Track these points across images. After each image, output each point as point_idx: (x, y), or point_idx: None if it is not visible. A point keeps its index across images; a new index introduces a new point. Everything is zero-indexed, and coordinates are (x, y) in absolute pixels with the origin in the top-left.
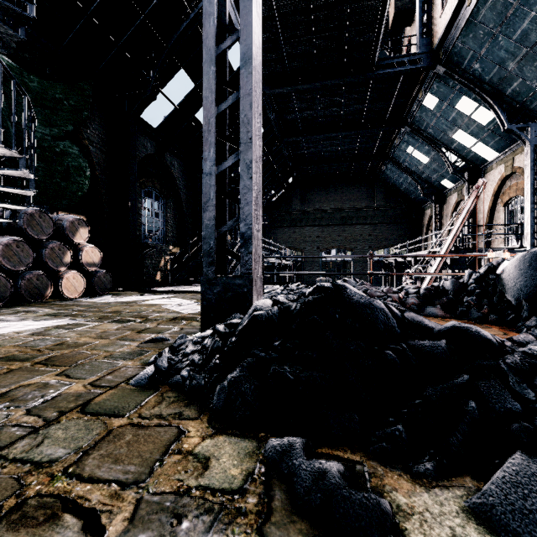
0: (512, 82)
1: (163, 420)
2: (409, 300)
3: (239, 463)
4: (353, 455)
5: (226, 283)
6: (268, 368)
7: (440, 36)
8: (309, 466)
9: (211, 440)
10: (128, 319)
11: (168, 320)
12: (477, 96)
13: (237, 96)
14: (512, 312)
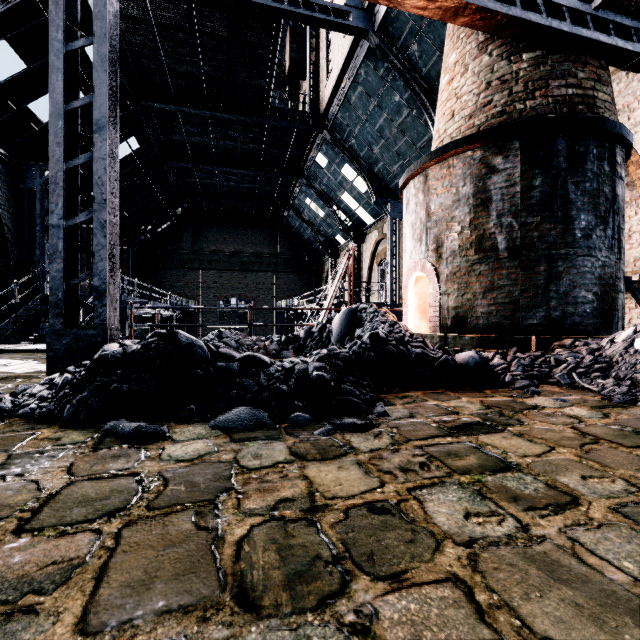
0: (377, 163)
1: (17, 432)
2: (272, 347)
3: (84, 436)
4: (162, 423)
5: (77, 333)
6: (110, 387)
7: (325, 105)
8: (128, 424)
9: (62, 433)
10: None
11: None
12: (355, 167)
13: (90, 156)
14: None
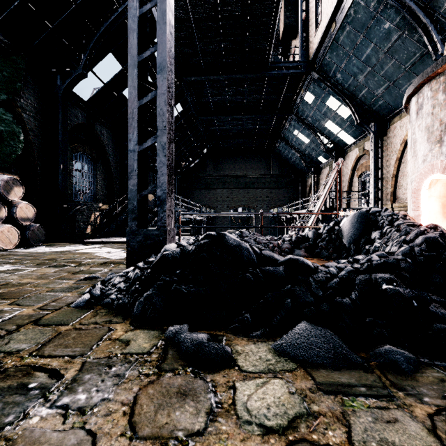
0: (361, 90)
1: (98, 325)
2: (285, 246)
3: (149, 341)
4: (219, 332)
5: (146, 233)
6: (171, 287)
7: (315, 51)
8: (190, 336)
9: (131, 332)
10: (64, 264)
11: (99, 264)
12: (339, 98)
13: (154, 93)
14: (345, 252)
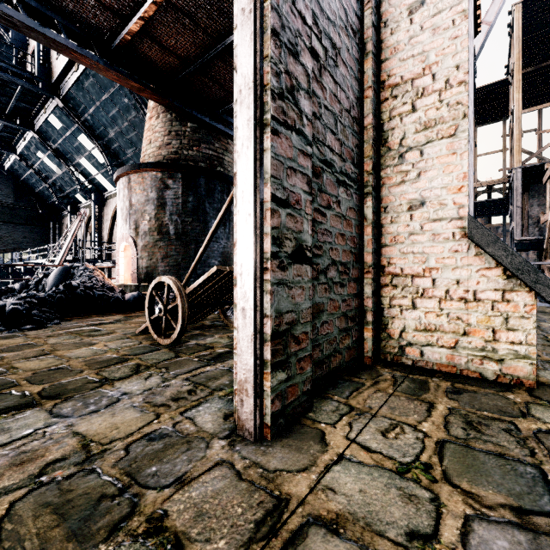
0: (114, 143)
1: None
2: None
3: None
4: None
5: None
6: None
7: (57, 76)
8: None
9: None
10: None
11: None
12: (91, 140)
13: None
14: None
